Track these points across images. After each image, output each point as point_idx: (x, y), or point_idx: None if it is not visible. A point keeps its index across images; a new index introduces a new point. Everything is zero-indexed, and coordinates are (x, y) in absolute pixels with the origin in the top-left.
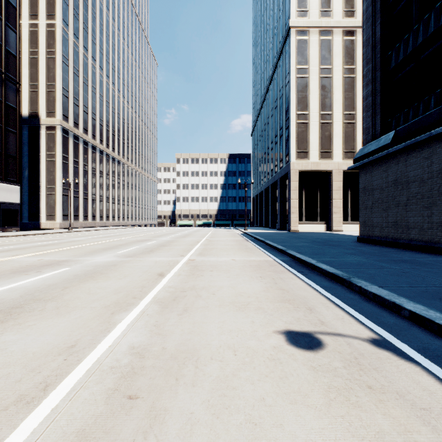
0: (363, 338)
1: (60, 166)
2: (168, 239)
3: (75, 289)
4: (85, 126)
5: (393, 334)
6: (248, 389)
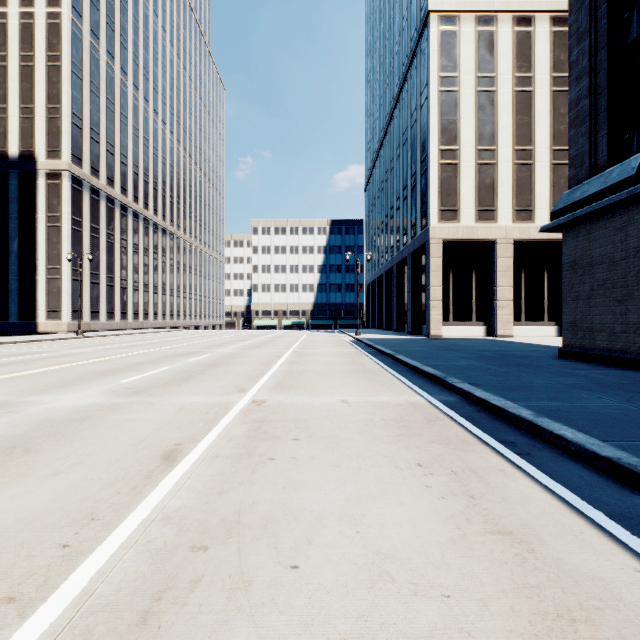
0: None
1: (68, 235)
2: (230, 351)
3: None
4: (110, 173)
5: None
6: None
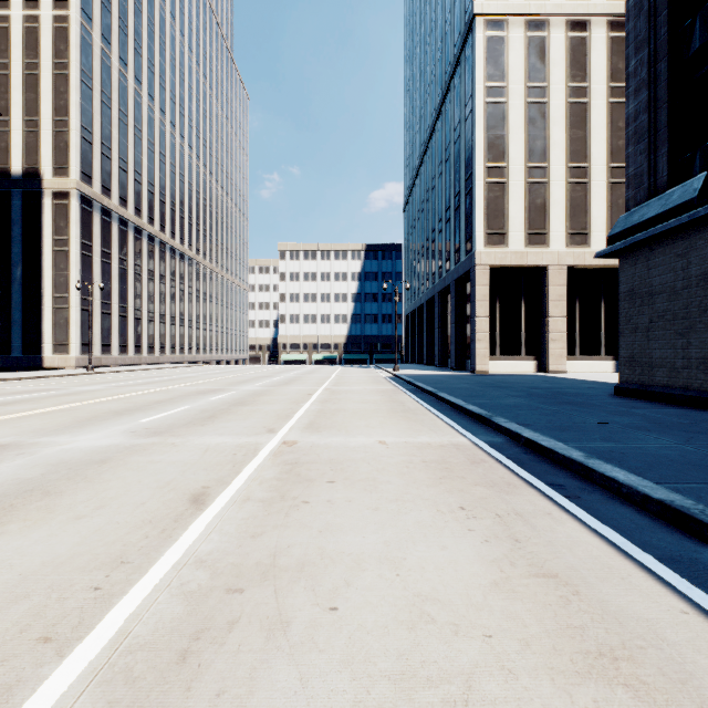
0: None
1: (77, 261)
2: (256, 388)
3: None
4: (123, 193)
5: None
6: None
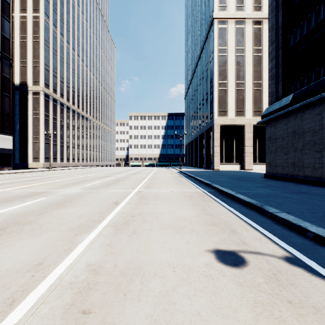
0: (278, 256)
1: (43, 122)
2: (123, 175)
3: (48, 215)
4: (62, 92)
5: (302, 253)
6: (185, 304)
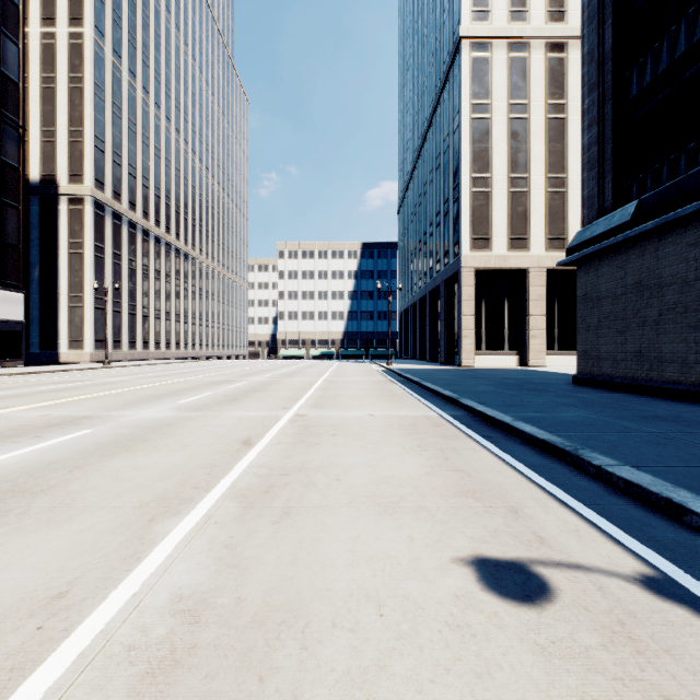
0: (626, 574)
1: (91, 262)
2: (264, 379)
3: (93, 471)
4: (132, 197)
5: (680, 566)
6: None
